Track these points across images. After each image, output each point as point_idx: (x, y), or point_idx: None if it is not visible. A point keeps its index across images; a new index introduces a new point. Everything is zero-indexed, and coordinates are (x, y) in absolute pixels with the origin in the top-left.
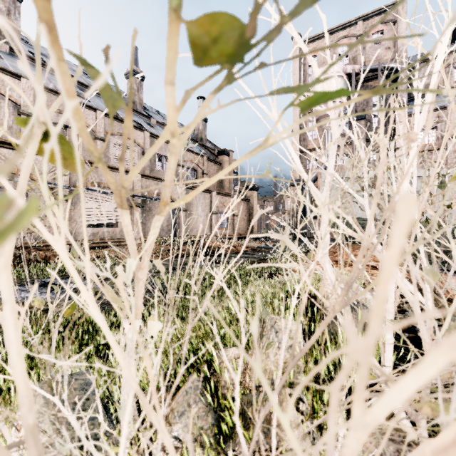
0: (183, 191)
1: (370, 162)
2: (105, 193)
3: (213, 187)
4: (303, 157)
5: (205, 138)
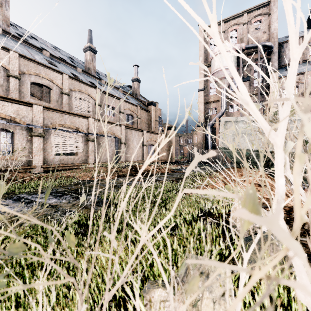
0: (123, 130)
1: None
2: (68, 131)
3: (144, 127)
4: (206, 107)
5: (139, 94)
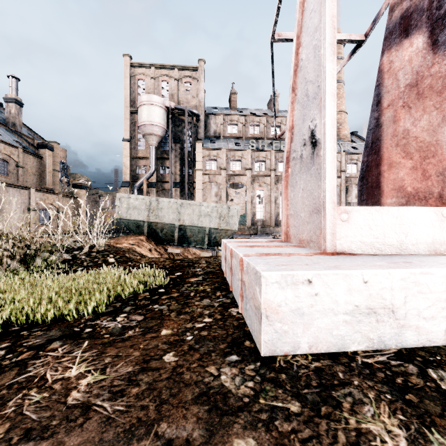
0: None
1: (183, 175)
2: None
3: (32, 181)
4: (133, 163)
5: (20, 124)
